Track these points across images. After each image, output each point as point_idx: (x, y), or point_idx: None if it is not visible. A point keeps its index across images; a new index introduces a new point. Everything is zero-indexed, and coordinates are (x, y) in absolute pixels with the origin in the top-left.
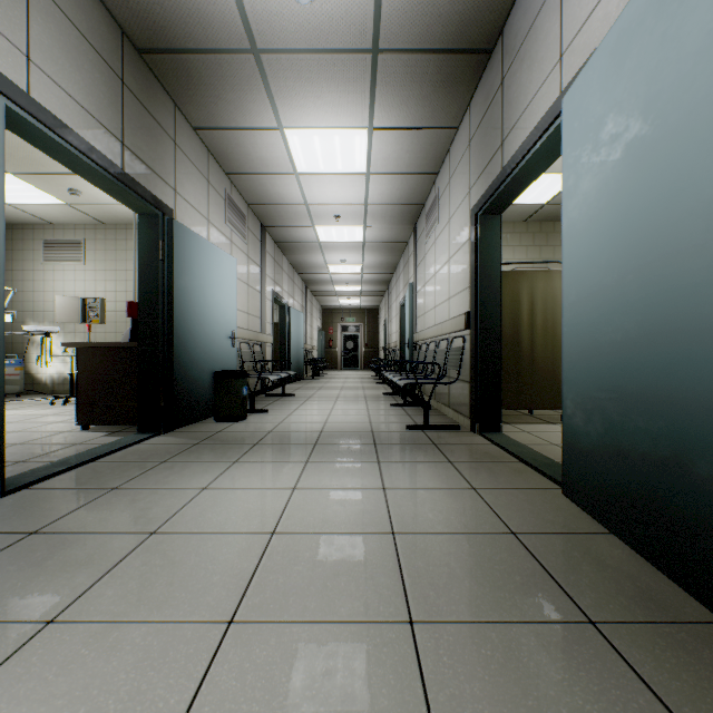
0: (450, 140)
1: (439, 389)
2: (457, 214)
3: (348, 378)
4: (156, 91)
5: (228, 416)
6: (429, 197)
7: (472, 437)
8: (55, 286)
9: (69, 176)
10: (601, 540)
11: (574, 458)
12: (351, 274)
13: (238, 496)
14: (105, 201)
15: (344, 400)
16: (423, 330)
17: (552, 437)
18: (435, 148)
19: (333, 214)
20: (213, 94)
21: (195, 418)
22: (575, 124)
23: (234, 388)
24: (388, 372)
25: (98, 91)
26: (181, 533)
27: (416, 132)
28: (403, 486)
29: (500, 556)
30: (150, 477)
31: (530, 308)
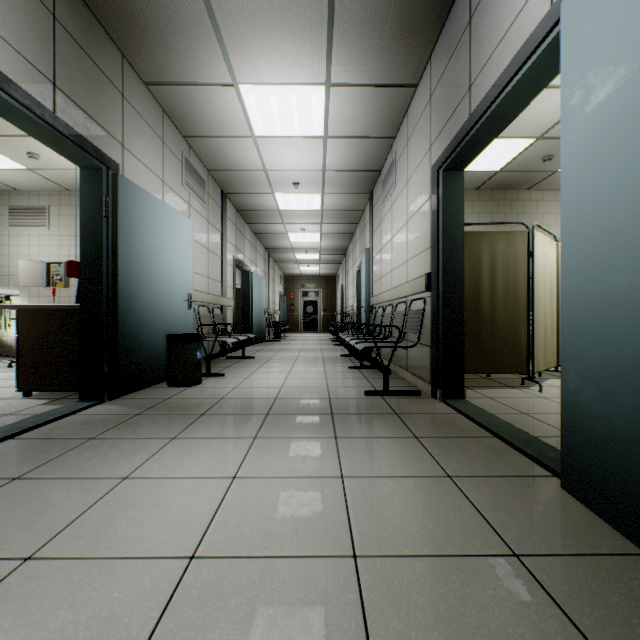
0: (409, 100)
1: (396, 352)
2: (416, 174)
3: (307, 340)
4: (99, 37)
5: (181, 380)
6: (386, 163)
7: (435, 404)
8: (20, 251)
9: (25, 138)
10: (639, 569)
11: (581, 446)
12: (310, 242)
13: (163, 490)
14: (65, 165)
15: (302, 362)
16: (380, 293)
17: (518, 404)
18: (392, 109)
19: (292, 181)
20: (161, 42)
21: (145, 383)
22: (583, 25)
23: (187, 352)
24: (345, 335)
25: (20, 20)
26: (65, 558)
27: (374, 89)
28: (365, 473)
29: (510, 605)
30: (67, 460)
31: (491, 269)
